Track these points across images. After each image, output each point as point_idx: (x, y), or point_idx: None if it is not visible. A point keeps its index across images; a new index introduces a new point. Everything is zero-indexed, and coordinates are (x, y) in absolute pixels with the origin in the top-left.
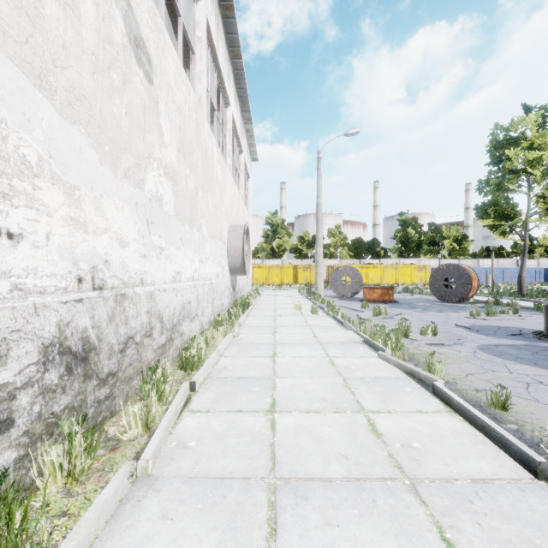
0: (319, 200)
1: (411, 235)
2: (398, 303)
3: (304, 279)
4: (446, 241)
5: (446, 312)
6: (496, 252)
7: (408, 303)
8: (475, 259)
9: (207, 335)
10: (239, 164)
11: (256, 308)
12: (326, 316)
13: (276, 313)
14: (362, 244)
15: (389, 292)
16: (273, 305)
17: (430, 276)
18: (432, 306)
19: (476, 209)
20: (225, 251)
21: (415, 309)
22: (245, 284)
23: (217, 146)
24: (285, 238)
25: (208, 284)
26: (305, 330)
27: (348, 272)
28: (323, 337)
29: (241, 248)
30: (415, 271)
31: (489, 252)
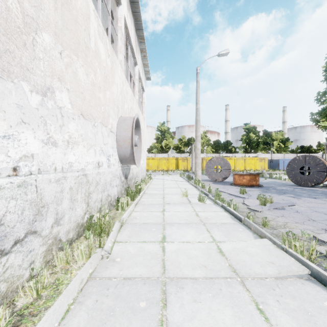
0: (198, 106)
1: (252, 138)
2: (264, 187)
3: (183, 167)
4: (275, 141)
5: (320, 198)
6: (307, 149)
7: (272, 187)
8: (295, 154)
9: (42, 272)
10: (134, 74)
11: (147, 193)
12: (214, 204)
13: (164, 200)
14: (220, 144)
15: (256, 178)
16: (162, 189)
17: (287, 165)
18: (296, 190)
19: (317, 113)
20: (113, 140)
21: (288, 194)
22: (139, 171)
23: (97, 17)
24: (170, 140)
25: (75, 177)
26: (201, 232)
27: (220, 162)
28: (234, 256)
29: (130, 138)
30: (257, 162)
31: (302, 149)
